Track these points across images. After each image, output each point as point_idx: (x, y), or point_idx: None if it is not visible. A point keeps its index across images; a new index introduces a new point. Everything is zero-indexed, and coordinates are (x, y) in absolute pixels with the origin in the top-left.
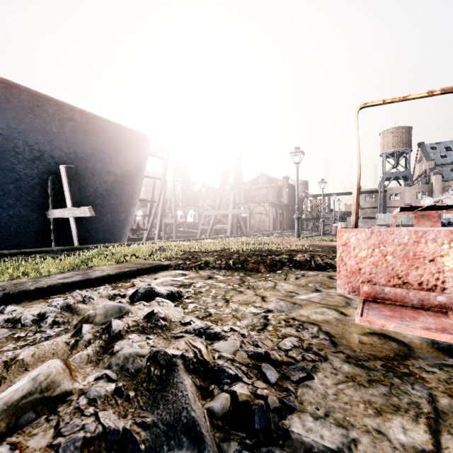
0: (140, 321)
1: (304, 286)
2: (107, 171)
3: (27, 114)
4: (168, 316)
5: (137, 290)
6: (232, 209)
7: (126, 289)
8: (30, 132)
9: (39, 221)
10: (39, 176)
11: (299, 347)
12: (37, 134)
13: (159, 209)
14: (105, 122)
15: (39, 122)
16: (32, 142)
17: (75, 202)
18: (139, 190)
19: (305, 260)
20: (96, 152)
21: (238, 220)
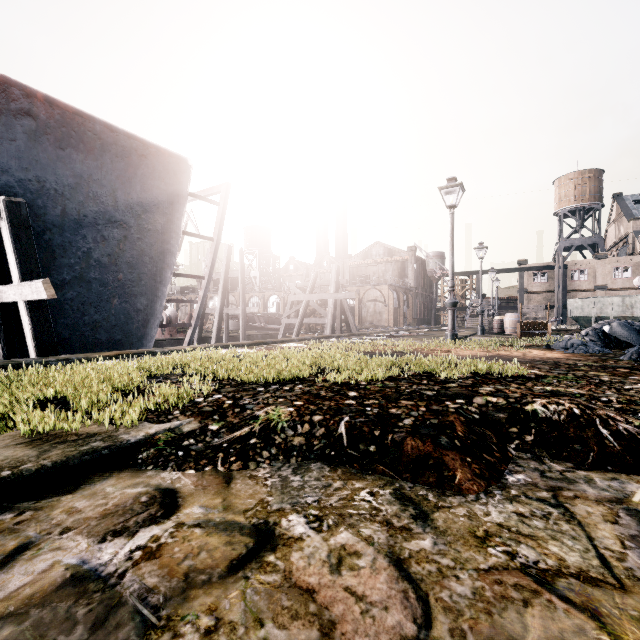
0: None
1: None
2: (108, 219)
3: None
4: None
5: None
6: (334, 292)
7: None
8: None
9: None
10: None
11: None
12: None
13: (219, 292)
14: (101, 127)
15: None
16: None
17: (27, 272)
18: (172, 257)
19: (570, 424)
20: (84, 182)
21: (343, 310)
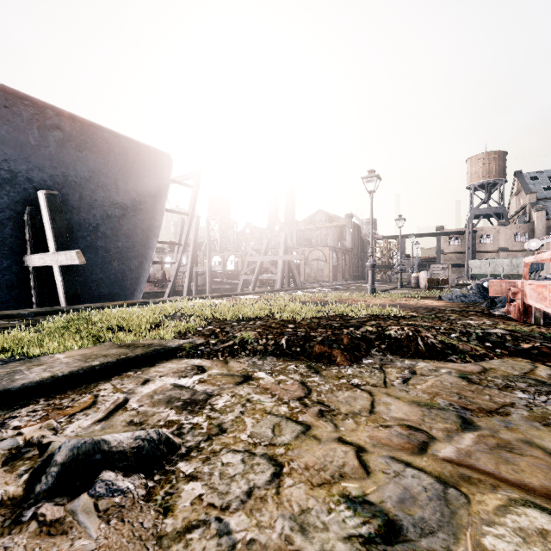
0: None
1: (431, 406)
2: (111, 202)
3: None
4: None
5: (52, 456)
6: (283, 255)
7: (68, 419)
8: None
9: (13, 271)
10: (12, 207)
11: None
12: (5, 146)
13: (189, 254)
14: (108, 134)
15: (8, 129)
16: None
17: (60, 244)
18: (157, 229)
19: (406, 338)
20: (95, 175)
21: (291, 268)
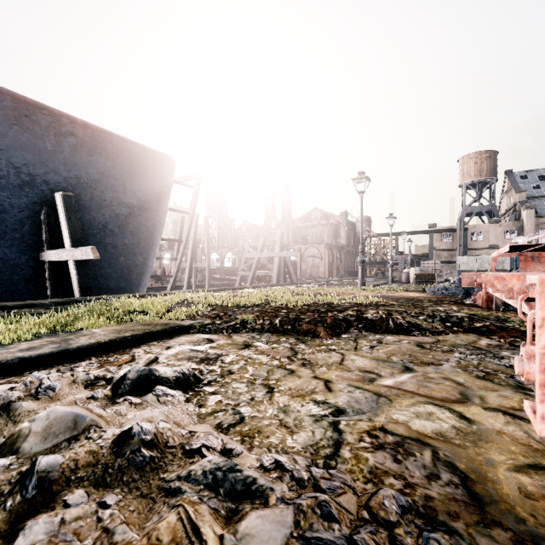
0: (103, 452)
1: (386, 360)
2: (119, 202)
3: (11, 126)
4: (163, 434)
5: (125, 375)
6: (279, 251)
7: (118, 367)
8: (16, 150)
9: (30, 266)
10: (30, 207)
11: (410, 509)
12: (25, 152)
13: (189, 250)
14: (117, 139)
15: (28, 136)
16: (19, 163)
17: (75, 241)
18: (161, 227)
19: (380, 319)
20: (105, 177)
21: (287, 265)
